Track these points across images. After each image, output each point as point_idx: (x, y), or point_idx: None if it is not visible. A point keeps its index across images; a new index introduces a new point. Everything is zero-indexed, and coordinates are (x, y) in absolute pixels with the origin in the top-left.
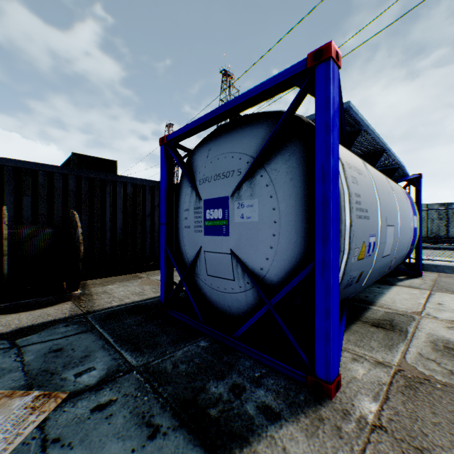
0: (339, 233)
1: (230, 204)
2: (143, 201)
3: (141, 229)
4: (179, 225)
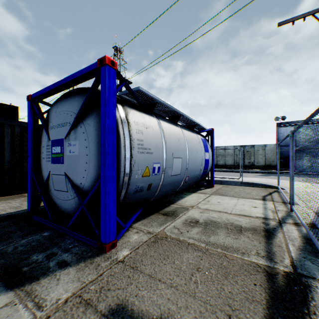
0: (120, 161)
1: (64, 144)
2: None
3: None
4: (41, 157)
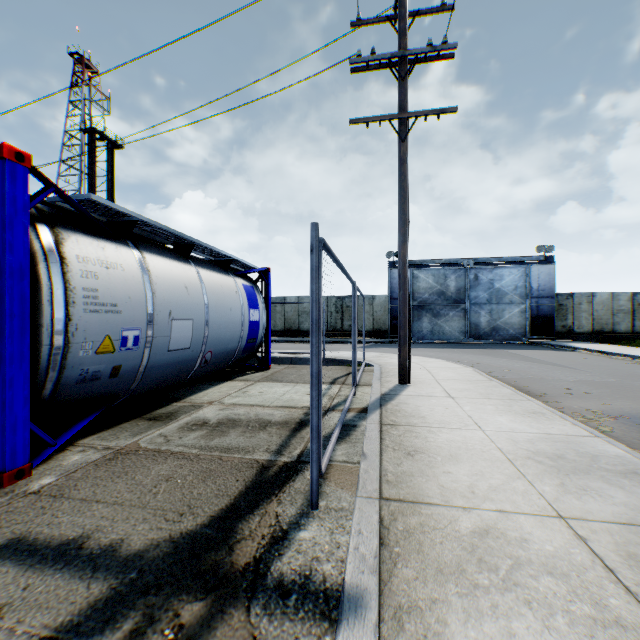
0: (41, 327)
1: None
2: None
3: None
4: None
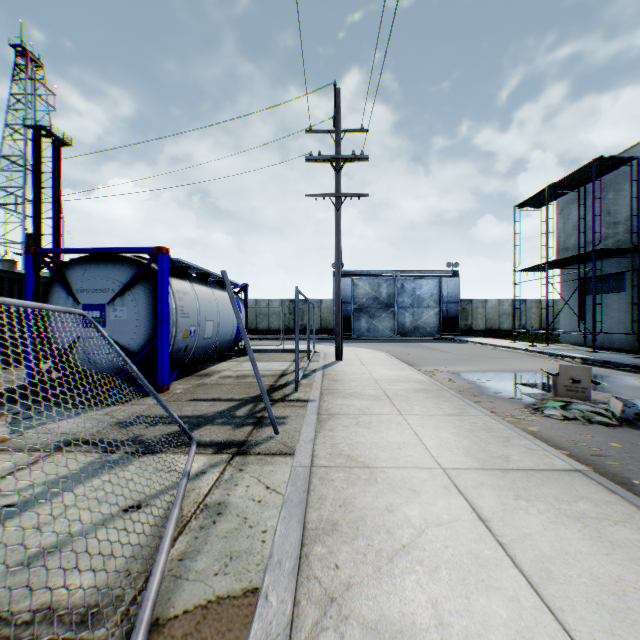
0: (170, 325)
1: (107, 309)
2: None
3: None
4: (50, 320)
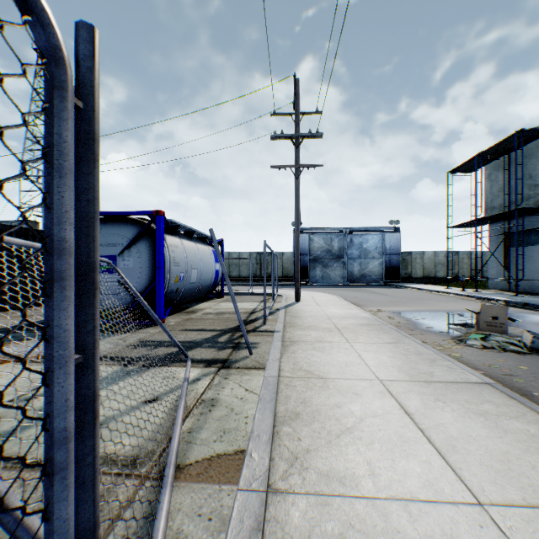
0: (165, 272)
1: (118, 259)
2: None
3: None
4: None
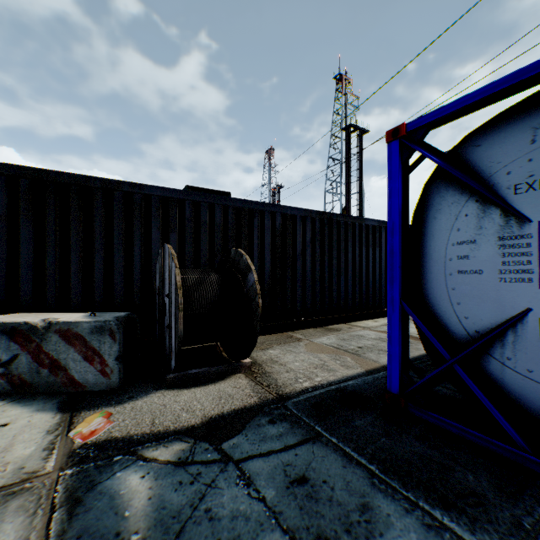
0: None
1: None
2: (293, 237)
3: (291, 274)
4: (430, 268)
